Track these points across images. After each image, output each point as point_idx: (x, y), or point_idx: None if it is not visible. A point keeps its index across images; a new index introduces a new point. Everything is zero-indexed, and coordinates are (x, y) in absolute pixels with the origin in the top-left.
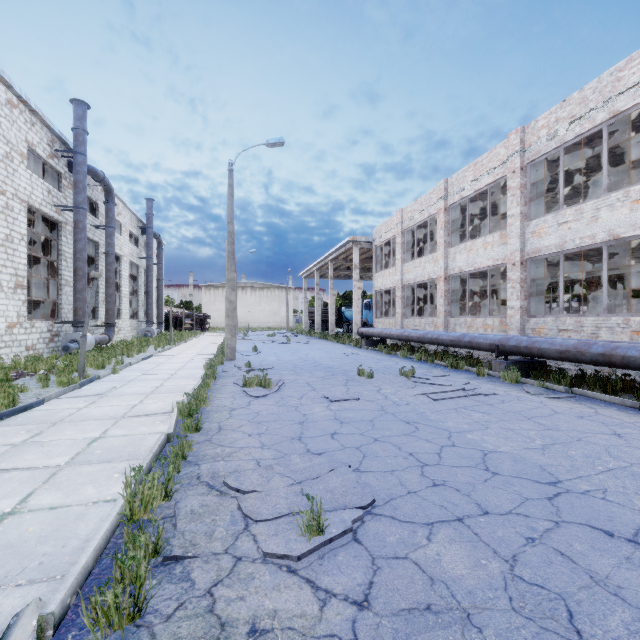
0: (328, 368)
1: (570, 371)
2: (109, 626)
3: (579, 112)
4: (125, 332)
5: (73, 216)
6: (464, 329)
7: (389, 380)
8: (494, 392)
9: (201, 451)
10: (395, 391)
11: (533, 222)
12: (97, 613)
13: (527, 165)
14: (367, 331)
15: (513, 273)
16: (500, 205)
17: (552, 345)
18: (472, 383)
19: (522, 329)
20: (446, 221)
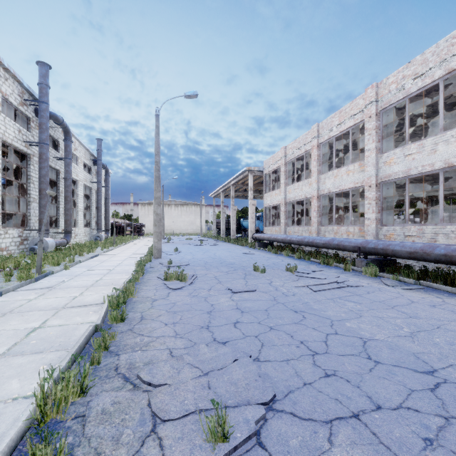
0: (231, 264)
1: (414, 267)
2: None
3: (421, 70)
4: (80, 237)
5: (38, 150)
6: (332, 235)
7: (278, 274)
8: (360, 284)
9: (123, 341)
10: (283, 283)
11: (385, 154)
12: None
13: (380, 112)
14: (259, 236)
15: (369, 193)
16: (357, 143)
17: (403, 247)
18: (341, 276)
19: (376, 235)
20: (318, 155)
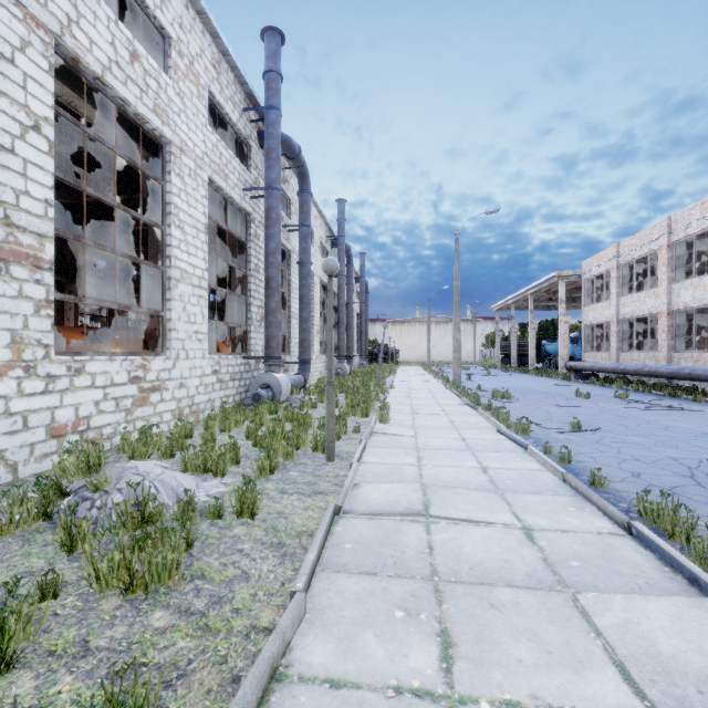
0: (545, 392)
1: None
2: (522, 433)
3: None
4: None
5: (337, 281)
6: (690, 363)
7: (604, 400)
8: (700, 409)
9: None
10: (610, 405)
11: None
12: (517, 431)
13: None
14: (576, 365)
15: None
16: None
17: None
18: (684, 405)
19: None
20: (669, 257)
